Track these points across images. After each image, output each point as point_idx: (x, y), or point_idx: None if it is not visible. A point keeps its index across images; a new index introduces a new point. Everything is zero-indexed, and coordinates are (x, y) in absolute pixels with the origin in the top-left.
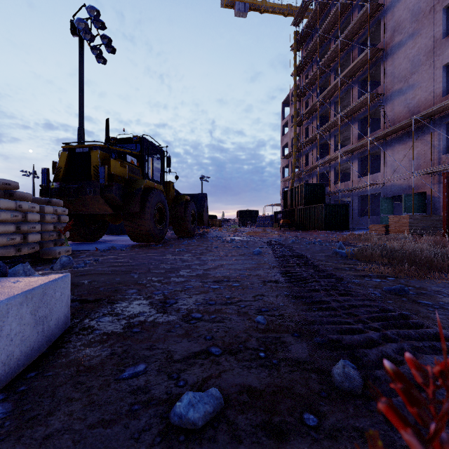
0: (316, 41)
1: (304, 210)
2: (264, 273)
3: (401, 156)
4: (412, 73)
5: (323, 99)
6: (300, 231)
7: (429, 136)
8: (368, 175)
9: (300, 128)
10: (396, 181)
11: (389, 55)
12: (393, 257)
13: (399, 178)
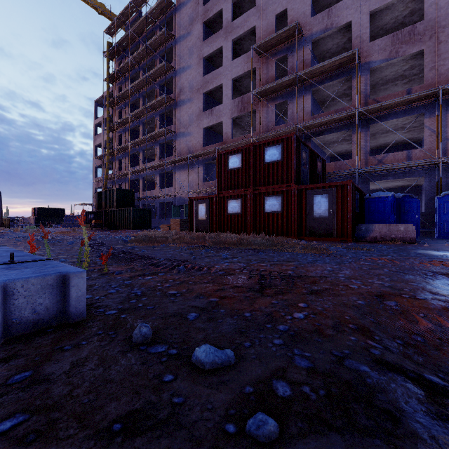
0: (128, 63)
1: (116, 212)
2: (77, 249)
3: (184, 178)
4: (190, 125)
5: (134, 116)
6: (112, 230)
7: (197, 169)
8: (165, 188)
9: (114, 134)
10: (181, 195)
11: (178, 105)
12: (148, 240)
13: (183, 193)
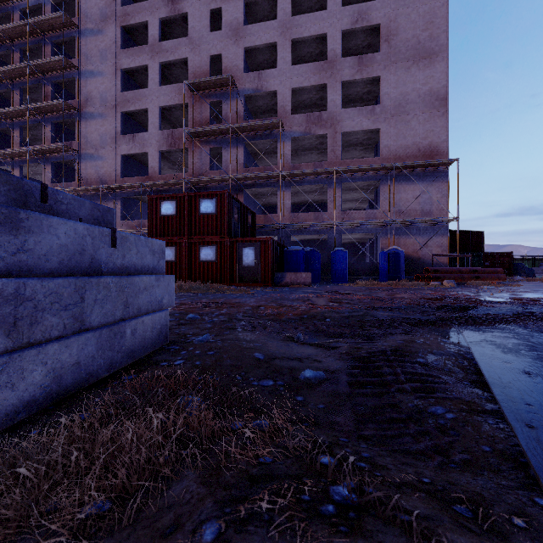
0: None
1: None
2: None
3: None
4: (102, 147)
5: (3, 114)
6: None
7: (113, 203)
8: None
9: None
10: None
11: (83, 118)
12: None
13: None
